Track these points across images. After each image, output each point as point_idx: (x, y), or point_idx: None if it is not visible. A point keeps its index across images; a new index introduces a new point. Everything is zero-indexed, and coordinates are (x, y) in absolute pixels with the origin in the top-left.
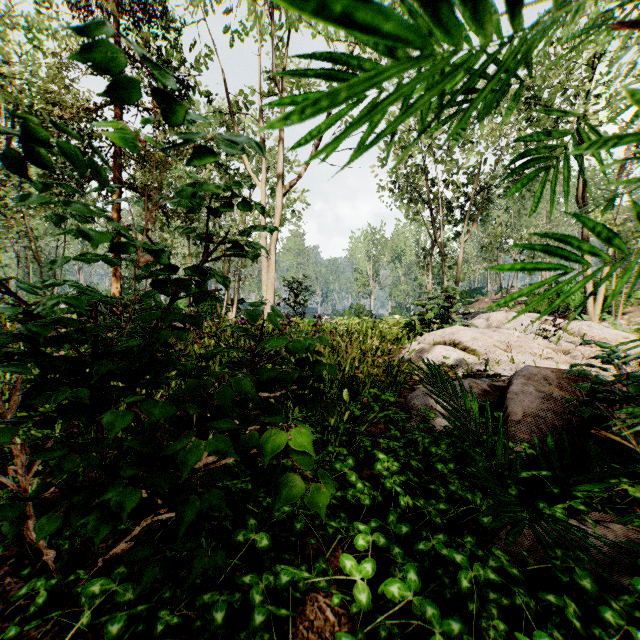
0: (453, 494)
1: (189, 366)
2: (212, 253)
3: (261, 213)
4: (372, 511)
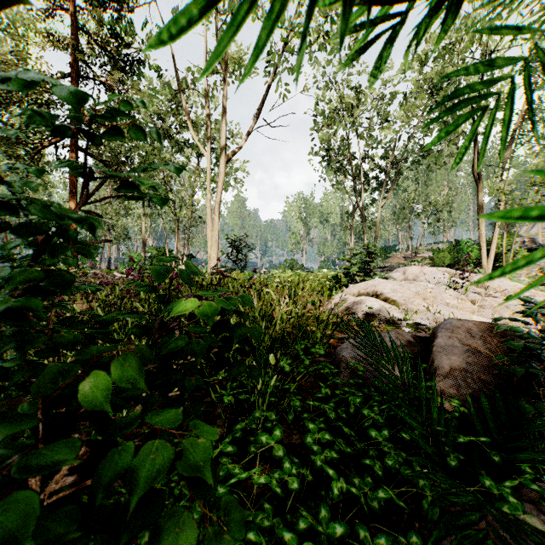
0: (389, 467)
1: (69, 337)
2: (94, 193)
3: (159, 142)
4: (301, 489)
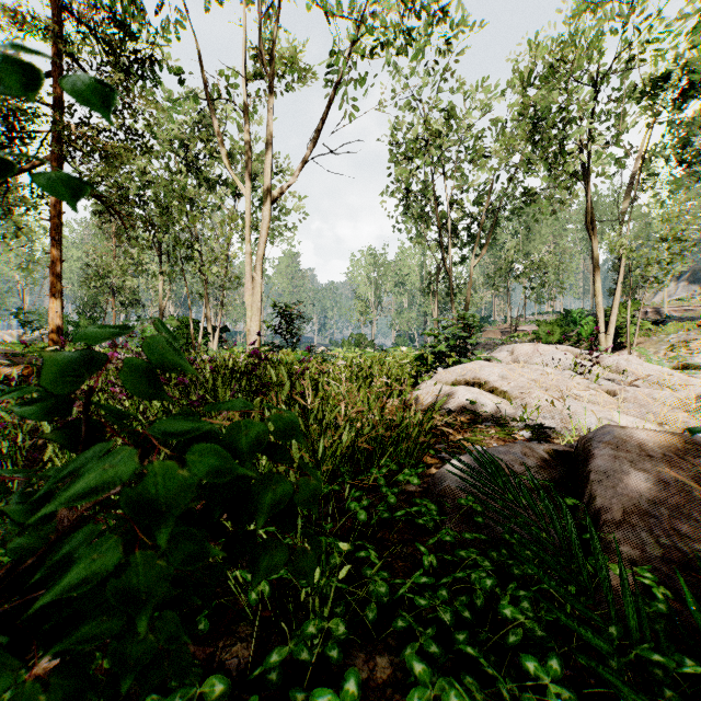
0: None
1: None
2: None
3: None
4: None
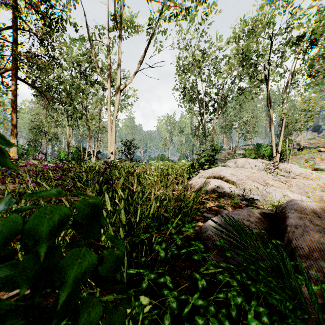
0: None
1: None
2: None
3: None
4: None
